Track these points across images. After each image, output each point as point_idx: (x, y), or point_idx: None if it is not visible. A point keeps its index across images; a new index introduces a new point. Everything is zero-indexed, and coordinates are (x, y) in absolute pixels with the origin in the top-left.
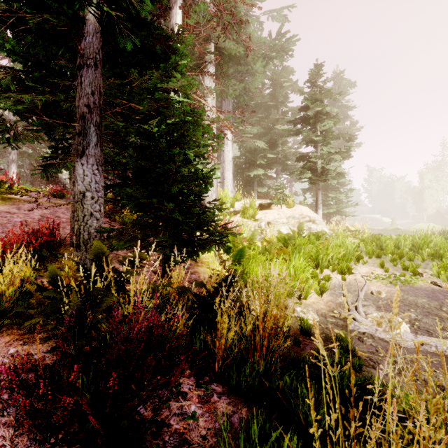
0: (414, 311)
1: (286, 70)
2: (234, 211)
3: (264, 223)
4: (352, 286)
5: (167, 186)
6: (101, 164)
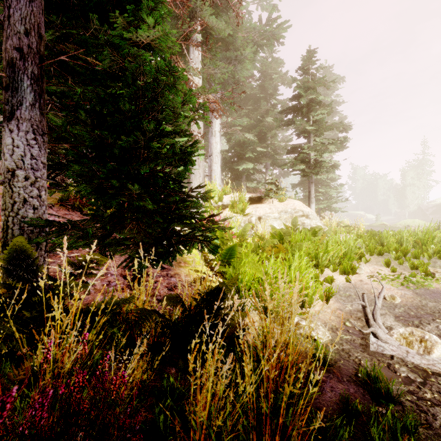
0: (440, 321)
1: (276, 61)
2: (222, 205)
3: (254, 218)
4: (359, 289)
5: (136, 166)
6: (41, 132)
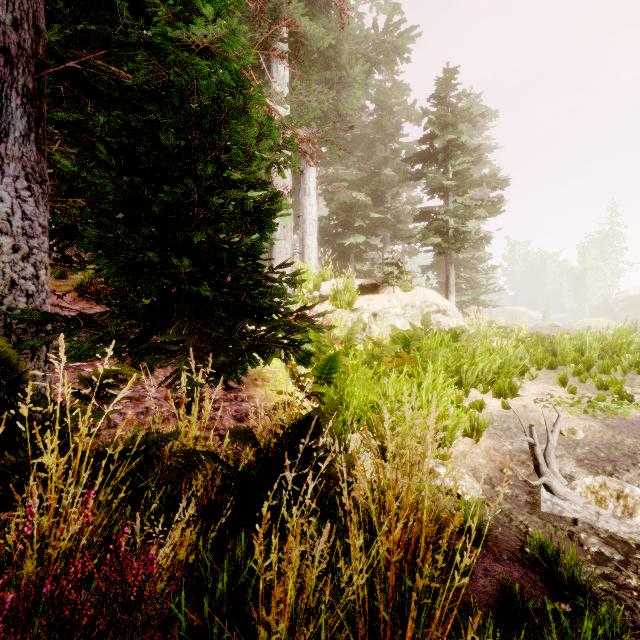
0: None
1: (398, 86)
2: (319, 295)
3: (367, 315)
4: (522, 419)
5: (186, 232)
6: (38, 179)
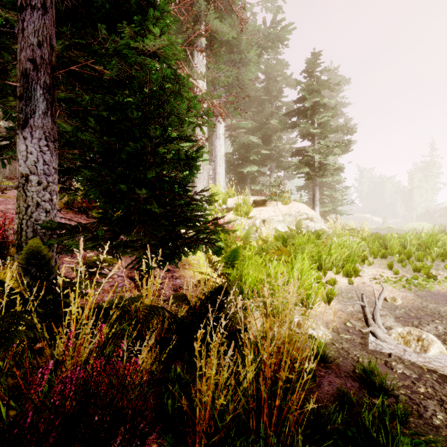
0: (439, 322)
1: (281, 63)
2: (226, 208)
3: (259, 221)
4: (361, 291)
5: (142, 171)
6: (52, 139)
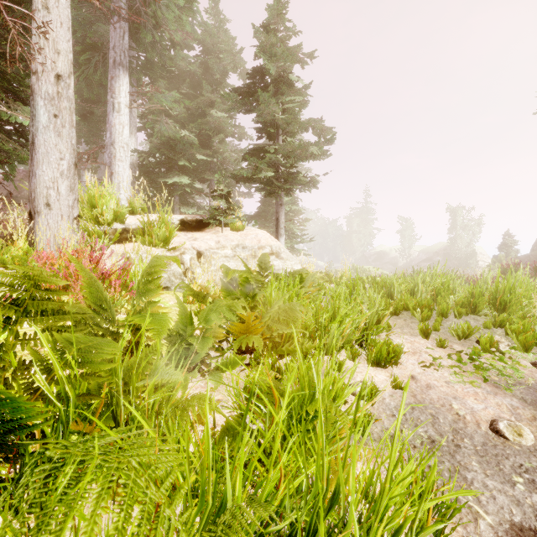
0: None
1: (225, 29)
2: (124, 229)
3: (189, 256)
4: (431, 410)
5: None
6: None
